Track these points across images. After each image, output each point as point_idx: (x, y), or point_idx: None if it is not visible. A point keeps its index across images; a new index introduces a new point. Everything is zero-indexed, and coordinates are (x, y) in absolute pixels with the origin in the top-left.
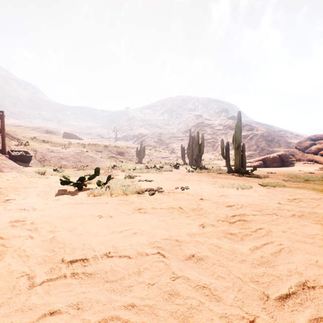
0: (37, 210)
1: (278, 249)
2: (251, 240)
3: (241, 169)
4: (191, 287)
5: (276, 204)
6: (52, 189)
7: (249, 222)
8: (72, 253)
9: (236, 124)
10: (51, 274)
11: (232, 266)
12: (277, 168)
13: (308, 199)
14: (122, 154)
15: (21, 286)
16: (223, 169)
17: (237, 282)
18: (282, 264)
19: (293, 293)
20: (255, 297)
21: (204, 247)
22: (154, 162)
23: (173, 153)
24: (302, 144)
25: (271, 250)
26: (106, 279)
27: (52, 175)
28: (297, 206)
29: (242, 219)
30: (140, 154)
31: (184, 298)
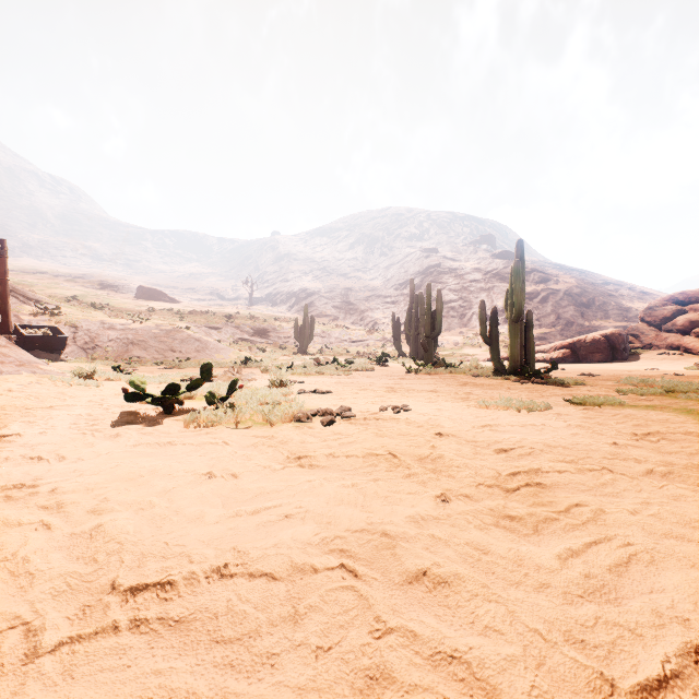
0: (67, 459)
1: (624, 556)
2: (557, 533)
3: (525, 367)
4: (421, 659)
5: (608, 445)
6: (107, 411)
7: (549, 489)
8: (138, 565)
9: (514, 268)
10: (84, 621)
11: (518, 601)
12: (602, 365)
13: (677, 434)
14: (264, 333)
15: (7, 656)
16: (484, 367)
17: (533, 645)
18: (637, 595)
19: (676, 676)
20: (581, 685)
21: (449, 550)
22: (334, 352)
23: (376, 332)
24: (655, 312)
25: (608, 559)
26: (215, 636)
27: (110, 379)
28: (654, 450)
29: (534, 481)
30: (303, 334)
31: (405, 688)
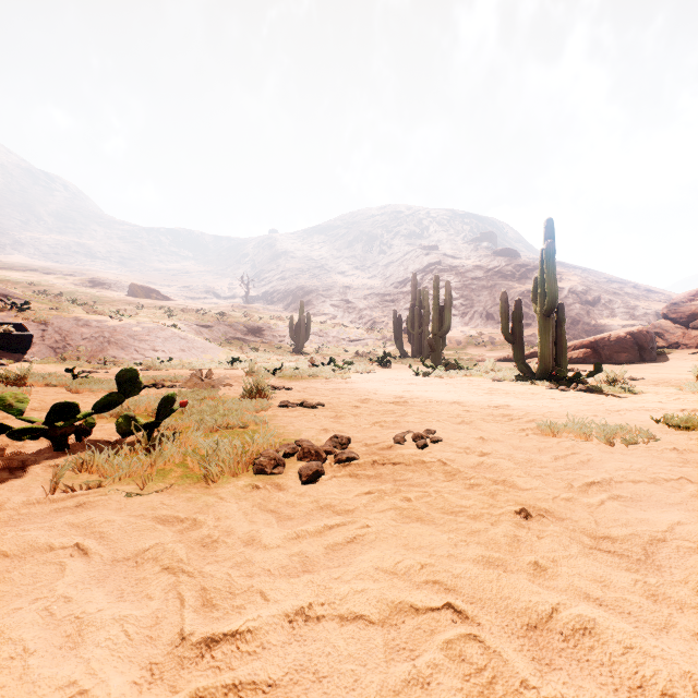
0: None
1: None
2: None
3: (561, 370)
4: None
5: None
6: None
7: None
8: None
9: (547, 250)
10: None
11: None
12: (630, 366)
13: None
14: (258, 332)
15: None
16: (500, 369)
17: None
18: None
19: None
20: None
21: None
22: (332, 351)
23: (375, 331)
24: (681, 308)
25: None
26: None
27: (51, 386)
28: None
29: None
30: (299, 333)
31: None
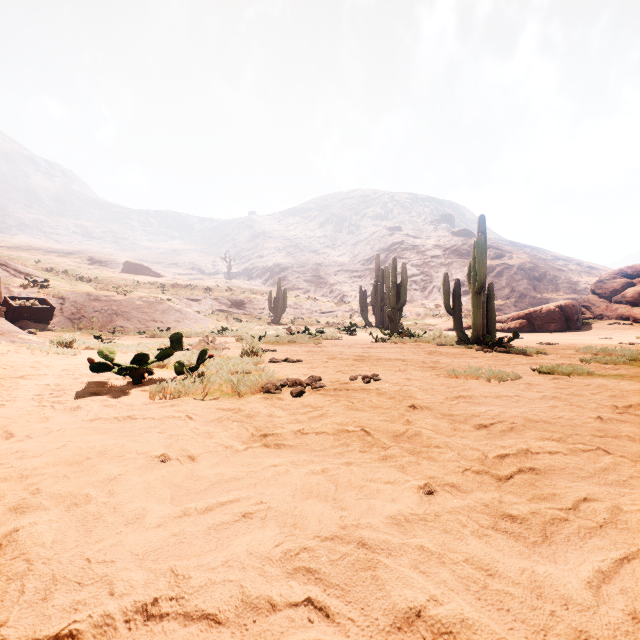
0: (14, 437)
1: None
2: (572, 541)
3: (488, 337)
4: None
5: (593, 420)
6: (76, 381)
7: (545, 476)
8: (43, 598)
9: (477, 241)
10: None
11: None
12: (557, 334)
13: None
14: (241, 305)
15: None
16: (446, 336)
17: None
18: None
19: None
20: None
21: (445, 571)
22: (305, 322)
23: (344, 304)
24: (605, 285)
25: None
26: None
27: (90, 348)
28: None
29: (527, 466)
30: (277, 306)
31: None
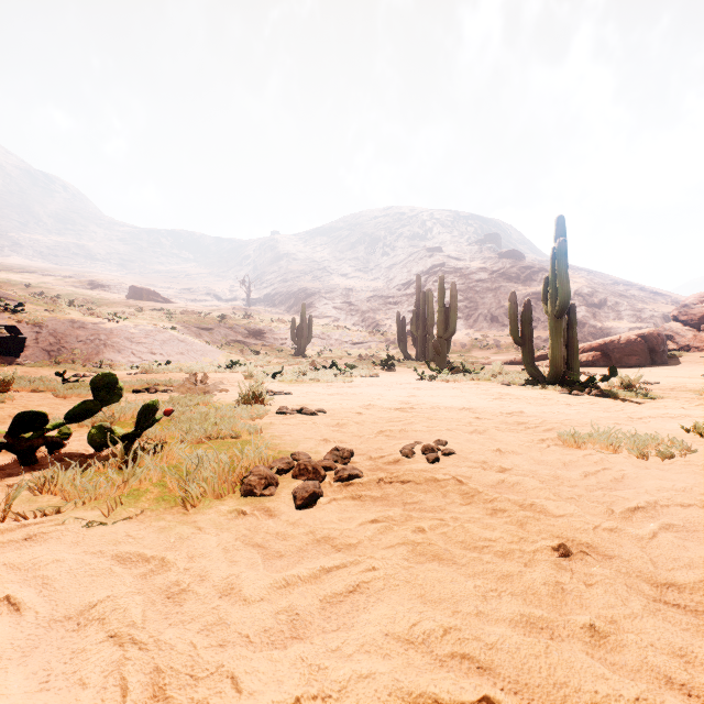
0: None
1: None
2: None
3: (573, 374)
4: None
5: None
6: None
7: None
8: None
9: (558, 248)
10: None
11: None
12: (641, 369)
13: None
14: (259, 334)
15: None
16: (507, 372)
17: None
18: None
19: None
20: None
21: None
22: (334, 354)
23: (378, 333)
24: (692, 310)
25: None
26: None
27: (37, 390)
28: None
29: None
30: (301, 335)
31: None
